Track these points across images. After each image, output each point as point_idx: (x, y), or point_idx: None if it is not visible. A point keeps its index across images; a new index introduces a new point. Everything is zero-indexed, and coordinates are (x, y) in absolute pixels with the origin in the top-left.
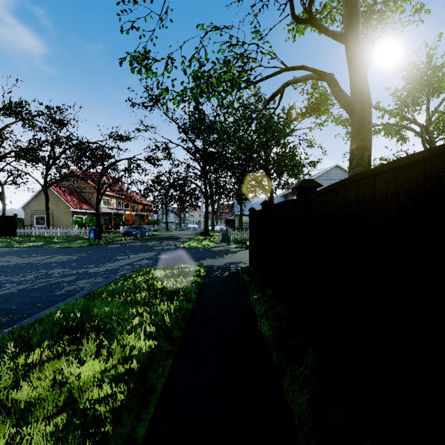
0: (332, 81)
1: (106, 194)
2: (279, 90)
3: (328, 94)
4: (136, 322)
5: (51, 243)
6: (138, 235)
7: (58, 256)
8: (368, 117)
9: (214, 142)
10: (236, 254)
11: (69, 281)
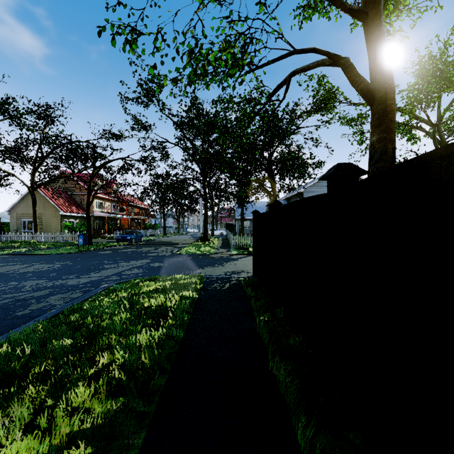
0: (348, 65)
1: (99, 197)
2: (285, 80)
3: (335, 89)
4: (104, 361)
5: (36, 249)
6: (132, 240)
7: (38, 264)
8: (391, 104)
9: (213, 141)
10: (237, 262)
11: (39, 297)
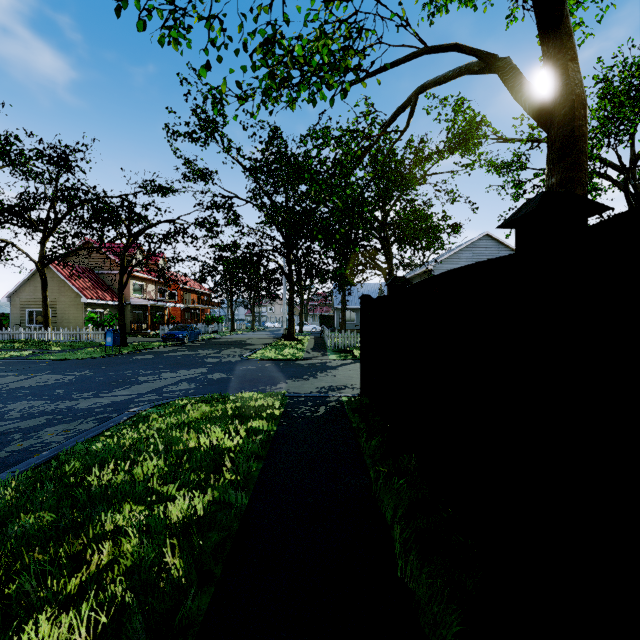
0: (509, 69)
1: (138, 277)
2: (409, 99)
3: (481, 118)
4: (103, 559)
5: (44, 352)
6: (185, 339)
7: (41, 375)
8: (581, 125)
9: (302, 195)
10: (336, 372)
11: (27, 430)
